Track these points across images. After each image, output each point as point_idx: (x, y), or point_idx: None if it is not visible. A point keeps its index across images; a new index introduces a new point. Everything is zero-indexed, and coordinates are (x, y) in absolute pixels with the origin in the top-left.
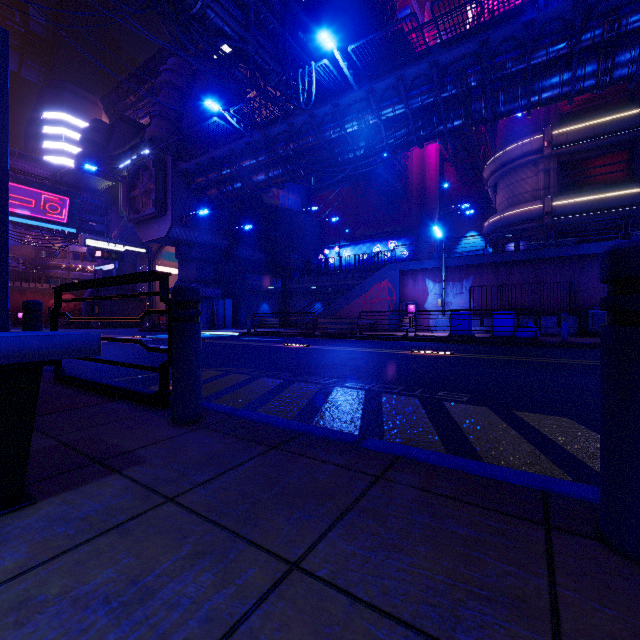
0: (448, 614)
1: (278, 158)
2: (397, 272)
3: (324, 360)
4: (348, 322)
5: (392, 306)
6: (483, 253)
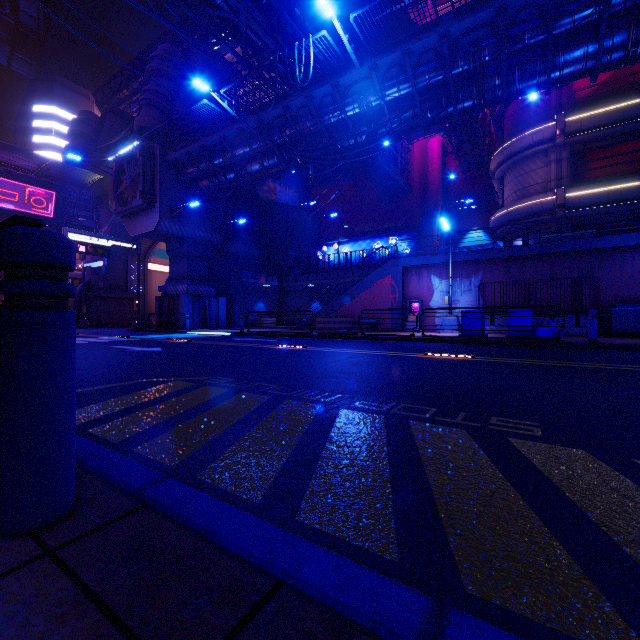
0: None
1: (273, 145)
2: (400, 268)
3: (323, 366)
4: (349, 321)
5: (395, 304)
6: (493, 247)
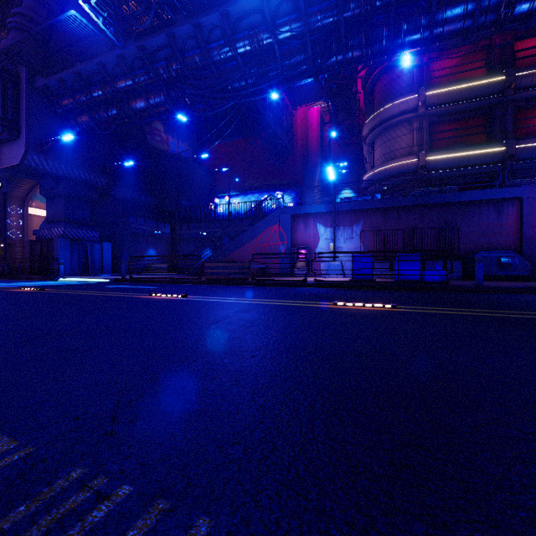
0: None
1: (158, 79)
2: (288, 216)
3: (196, 332)
4: (239, 266)
5: (283, 251)
6: (373, 198)
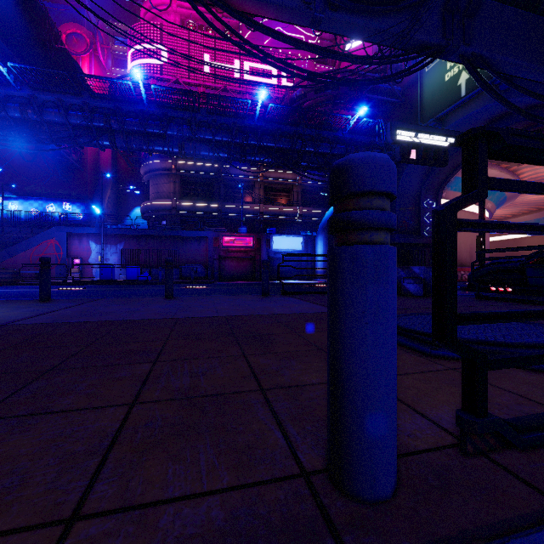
0: (1, 304)
1: None
2: (65, 233)
3: None
4: (10, 272)
5: (60, 260)
6: (131, 228)
